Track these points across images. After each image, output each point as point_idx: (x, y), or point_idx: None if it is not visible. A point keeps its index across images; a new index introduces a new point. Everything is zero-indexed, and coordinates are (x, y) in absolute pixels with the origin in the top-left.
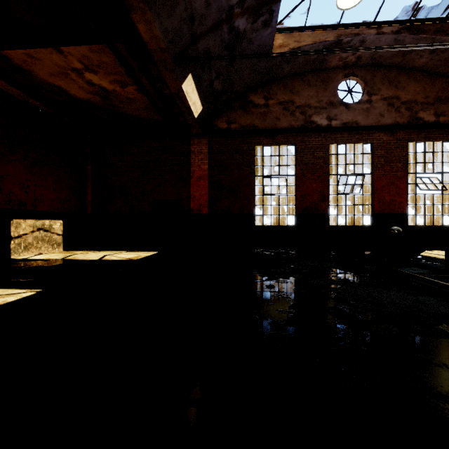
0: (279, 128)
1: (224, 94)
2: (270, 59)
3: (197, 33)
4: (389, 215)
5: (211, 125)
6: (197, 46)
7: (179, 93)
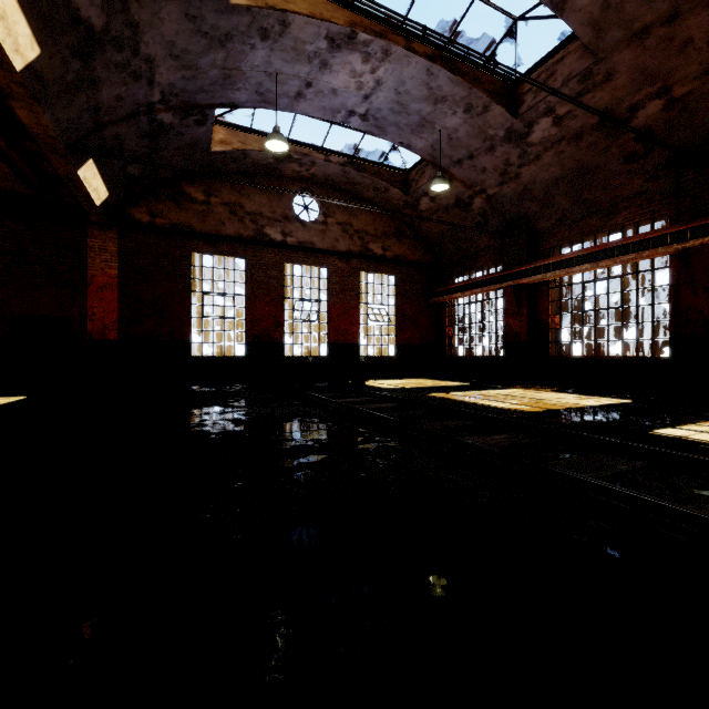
0: (224, 235)
1: (144, 179)
2: (209, 153)
3: (104, 121)
4: (343, 345)
5: (123, 213)
6: (103, 132)
7: (73, 177)
